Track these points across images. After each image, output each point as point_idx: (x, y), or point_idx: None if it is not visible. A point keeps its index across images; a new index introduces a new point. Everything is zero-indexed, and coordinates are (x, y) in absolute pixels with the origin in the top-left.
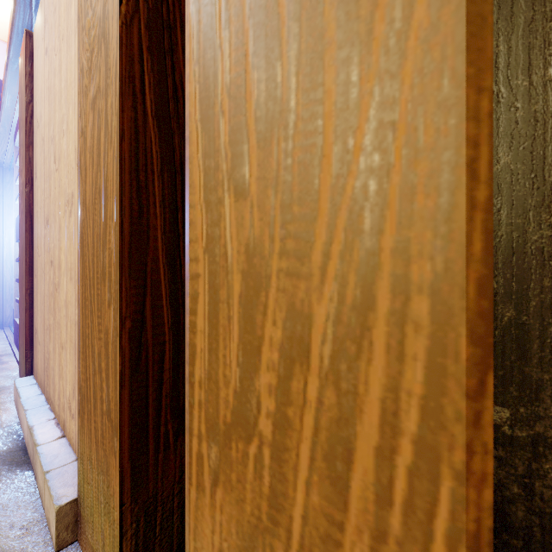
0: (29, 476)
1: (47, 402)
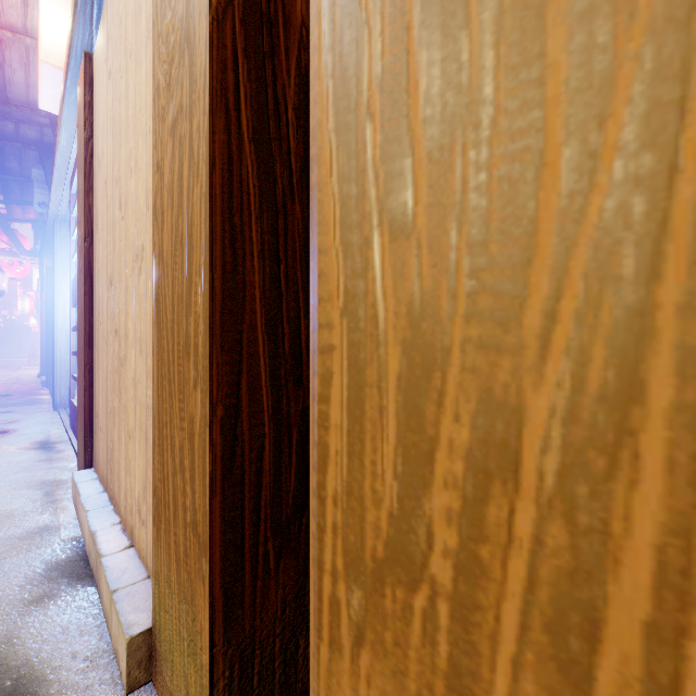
0: (92, 593)
1: (111, 502)
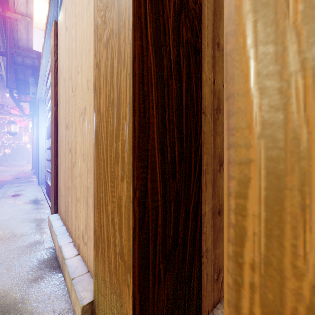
0: (60, 277)
1: (67, 230)
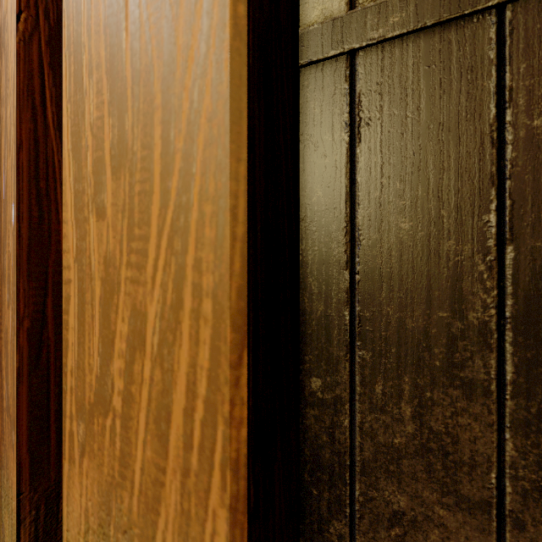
0: None
1: None
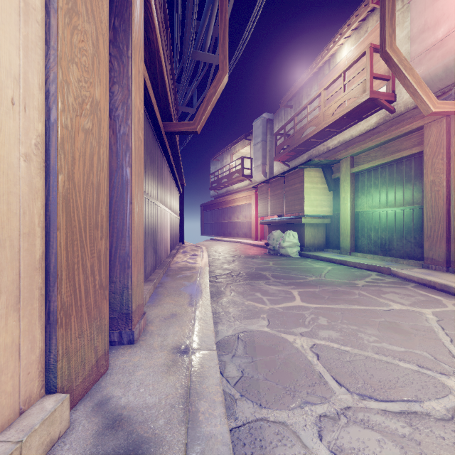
0: None
1: None
